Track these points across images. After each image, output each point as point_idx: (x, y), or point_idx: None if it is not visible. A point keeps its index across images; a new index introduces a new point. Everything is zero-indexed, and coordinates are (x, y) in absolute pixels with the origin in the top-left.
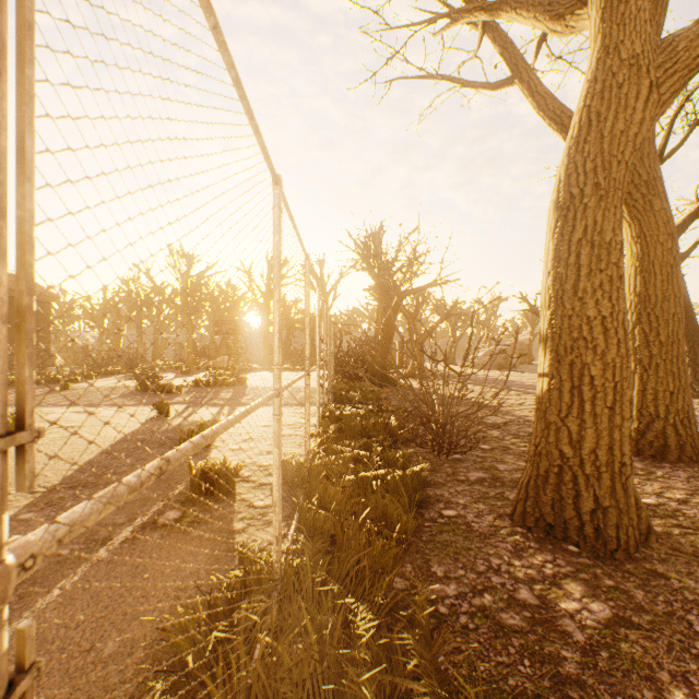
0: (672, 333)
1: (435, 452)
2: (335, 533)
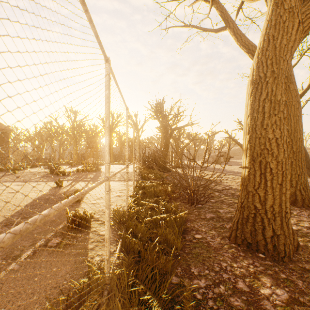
0: (298, 147)
1: (189, 204)
2: (140, 251)
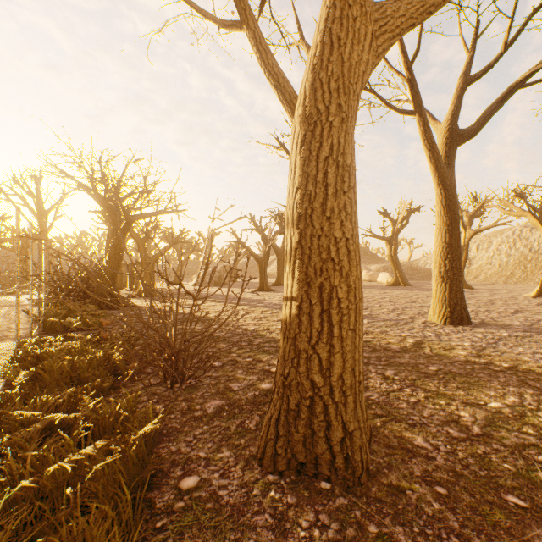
0: None
1: (167, 382)
2: None
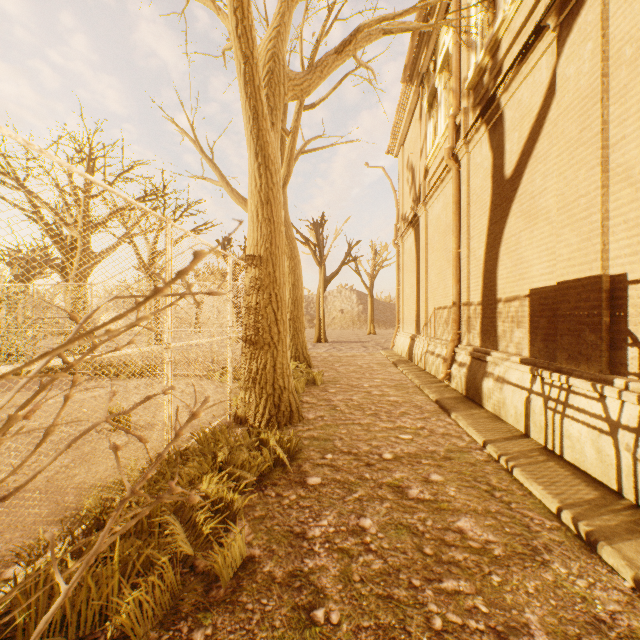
0: None
1: None
2: None
